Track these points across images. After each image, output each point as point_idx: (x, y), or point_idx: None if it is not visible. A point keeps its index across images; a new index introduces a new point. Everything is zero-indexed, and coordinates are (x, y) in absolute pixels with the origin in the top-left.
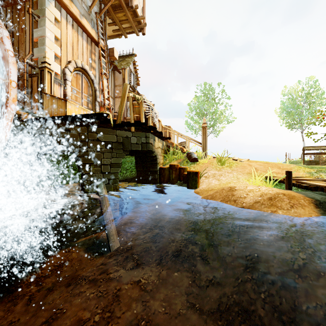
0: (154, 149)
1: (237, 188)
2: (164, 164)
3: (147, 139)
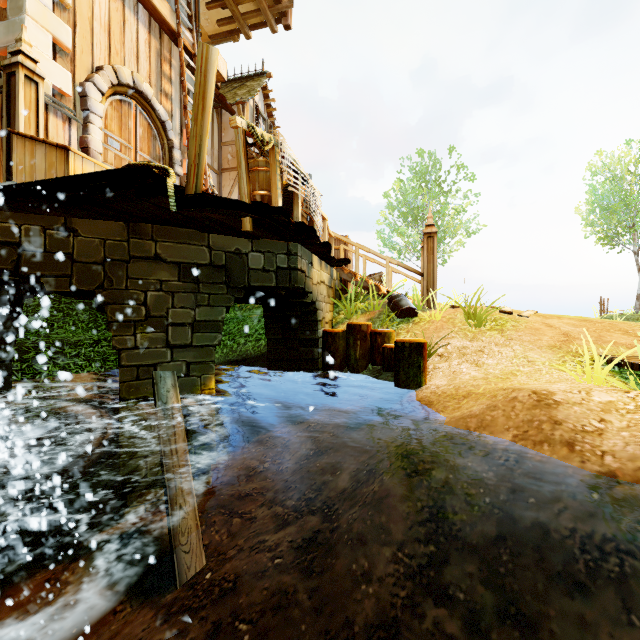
0: (310, 286)
1: (561, 398)
2: (335, 322)
3: (291, 259)
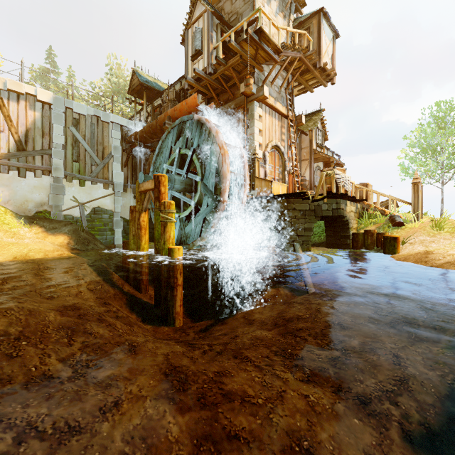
0: (345, 214)
1: (435, 252)
2: (359, 229)
3: (338, 205)
